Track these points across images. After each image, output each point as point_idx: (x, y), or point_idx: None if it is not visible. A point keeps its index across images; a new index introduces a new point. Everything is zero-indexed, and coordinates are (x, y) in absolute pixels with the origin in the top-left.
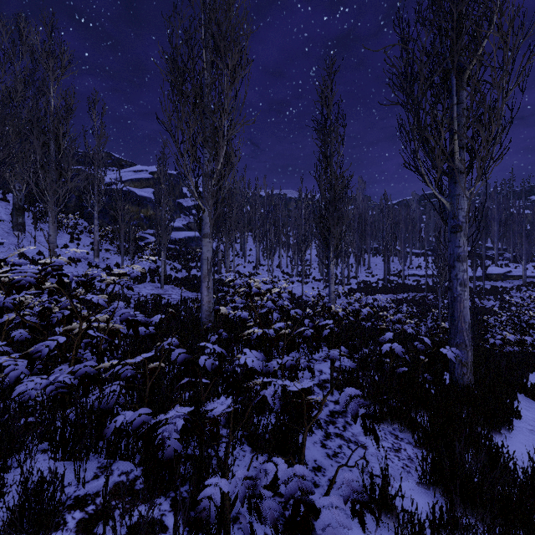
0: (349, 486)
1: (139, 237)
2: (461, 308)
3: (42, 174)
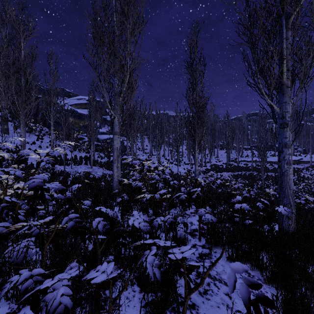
0: None
1: (79, 138)
2: (287, 179)
3: (16, 97)
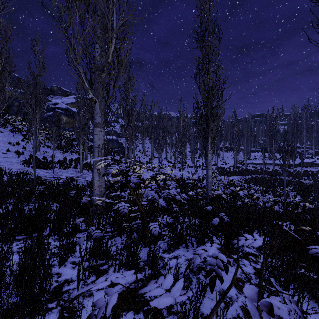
0: None
1: (74, 139)
2: None
3: None
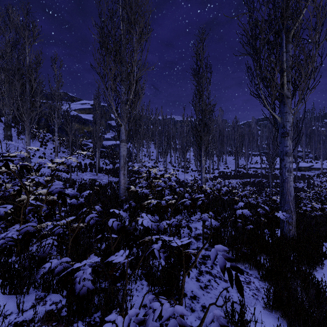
0: (218, 321)
1: (83, 144)
2: (288, 186)
3: (21, 103)
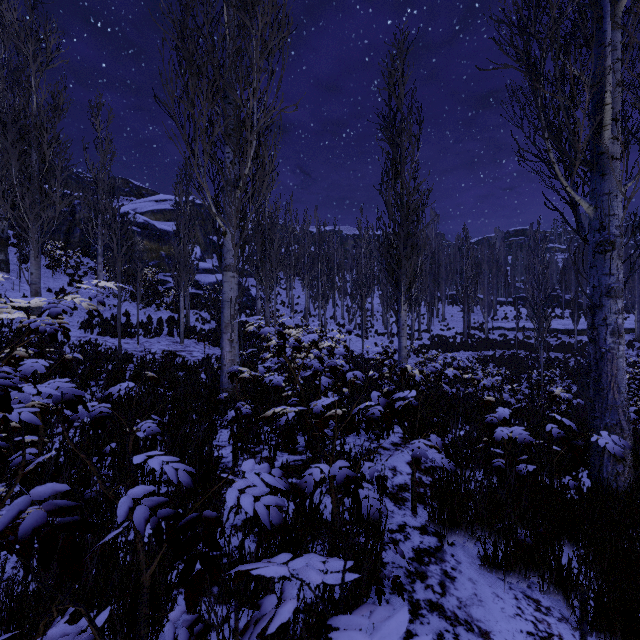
0: None
1: (159, 281)
2: (612, 370)
3: (19, 192)
